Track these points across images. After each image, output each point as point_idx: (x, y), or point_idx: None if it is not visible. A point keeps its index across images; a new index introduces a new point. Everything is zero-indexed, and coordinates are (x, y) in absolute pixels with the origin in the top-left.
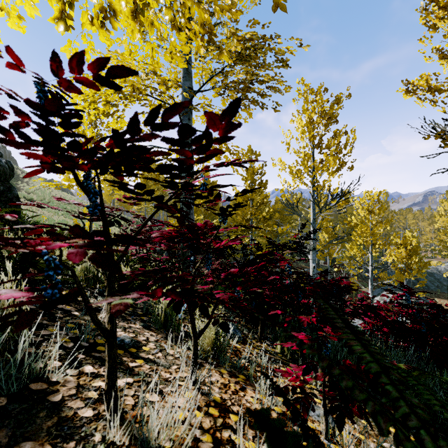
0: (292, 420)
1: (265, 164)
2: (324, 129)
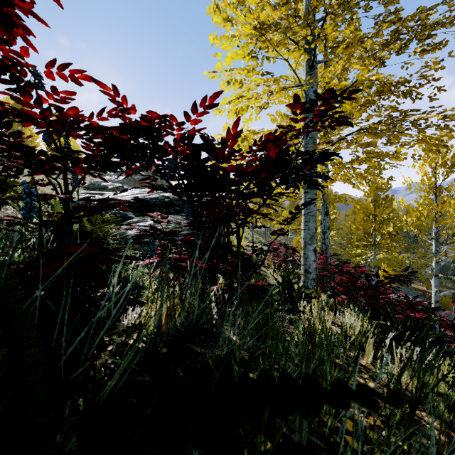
0: (376, 319)
1: (391, 179)
2: (446, 174)
